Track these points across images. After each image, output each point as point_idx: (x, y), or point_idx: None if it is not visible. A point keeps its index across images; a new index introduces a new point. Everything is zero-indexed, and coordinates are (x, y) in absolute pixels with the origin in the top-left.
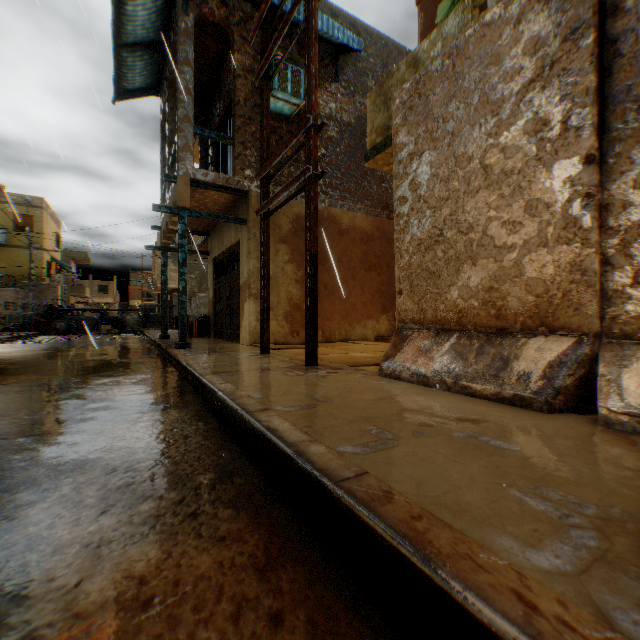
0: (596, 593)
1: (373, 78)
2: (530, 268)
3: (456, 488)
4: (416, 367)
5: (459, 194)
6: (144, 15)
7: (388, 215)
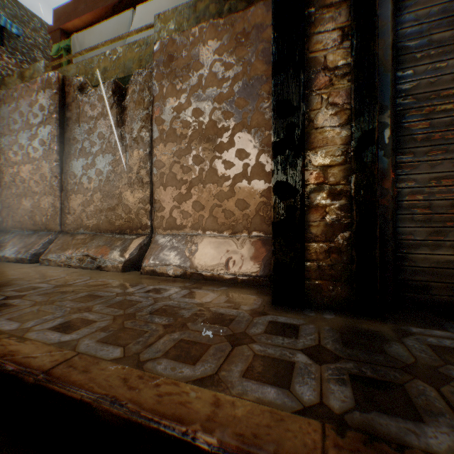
0: None
1: (43, 55)
2: (43, 203)
3: None
4: None
5: (21, 163)
6: None
7: None
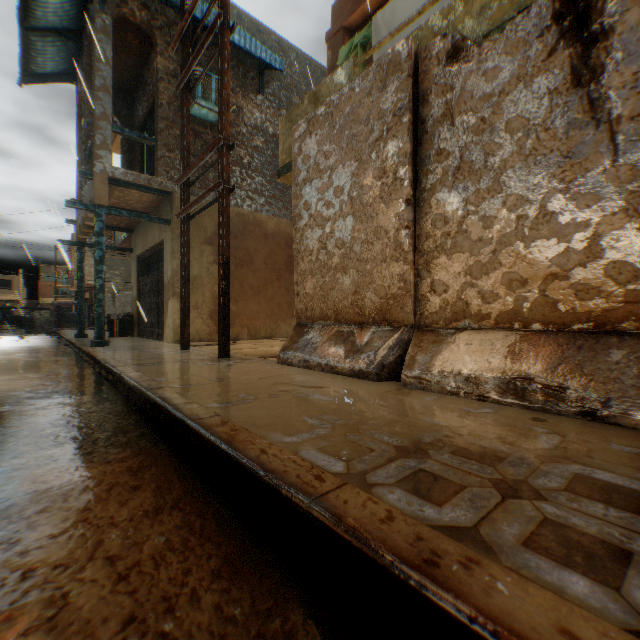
0: (302, 447)
1: (298, 94)
2: (377, 277)
3: (271, 418)
4: (303, 354)
5: (336, 217)
6: (57, 3)
7: None
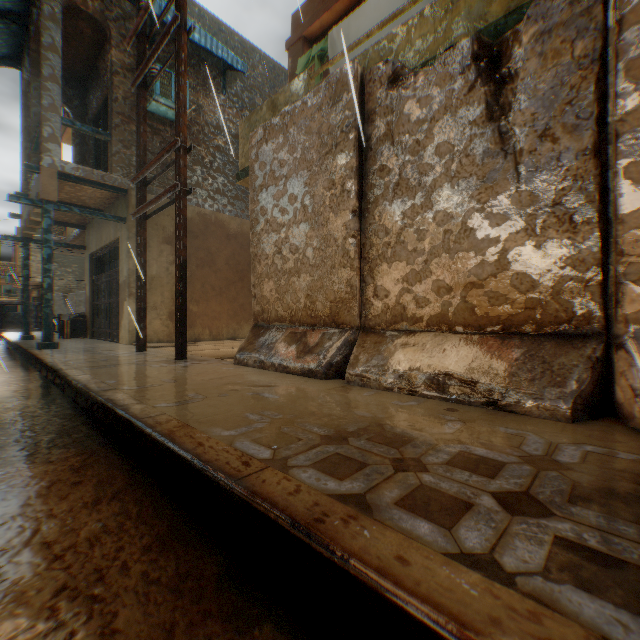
0: (238, 439)
1: (261, 96)
2: (328, 282)
3: (215, 415)
4: (258, 355)
5: (290, 223)
6: None
7: None
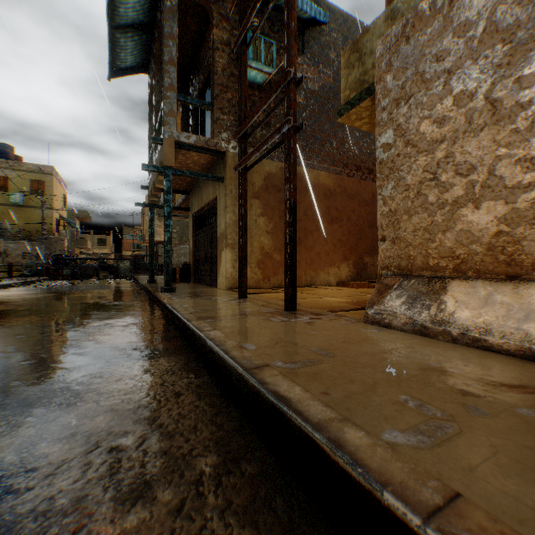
0: None
1: (335, 50)
2: None
3: None
4: (409, 315)
5: (457, 134)
6: None
7: (348, 173)
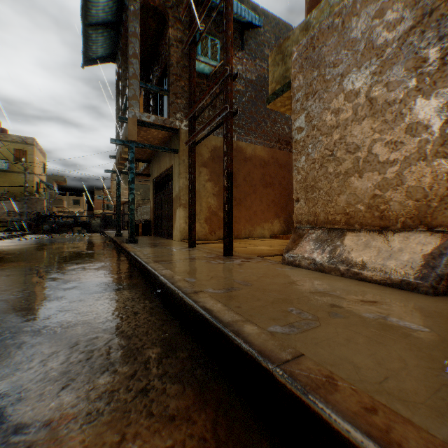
0: None
1: (269, 48)
2: (410, 178)
3: (393, 373)
4: (313, 257)
5: (347, 122)
6: (104, 2)
7: (279, 147)
